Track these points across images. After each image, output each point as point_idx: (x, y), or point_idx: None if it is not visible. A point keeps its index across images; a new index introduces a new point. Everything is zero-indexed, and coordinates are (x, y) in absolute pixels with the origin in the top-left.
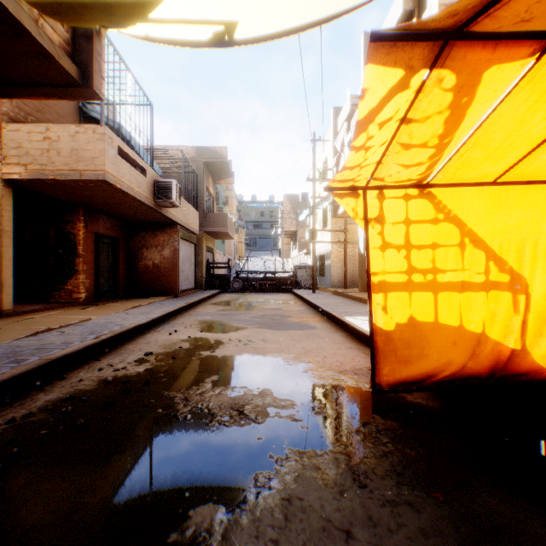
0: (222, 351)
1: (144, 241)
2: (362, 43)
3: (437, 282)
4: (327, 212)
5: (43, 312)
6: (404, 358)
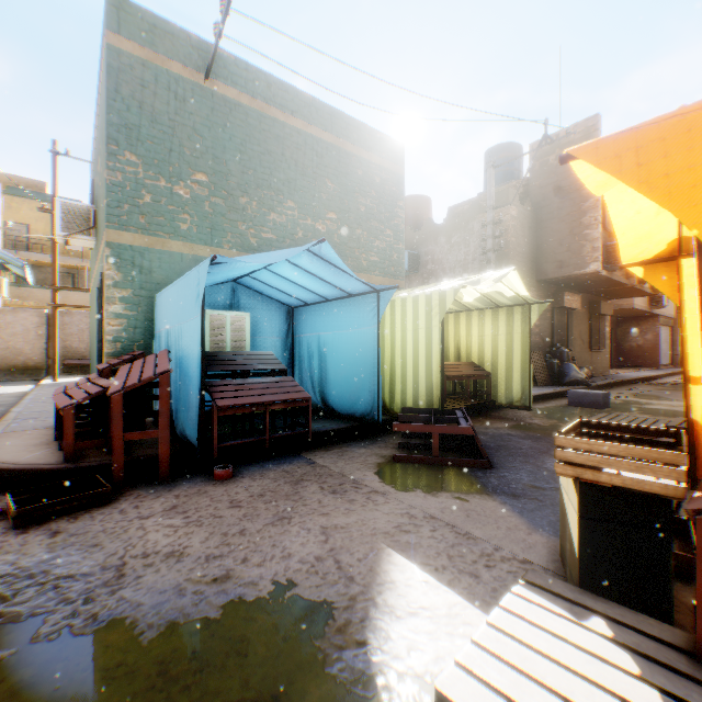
0: None
1: (627, 329)
2: None
3: None
4: None
5: None
6: None
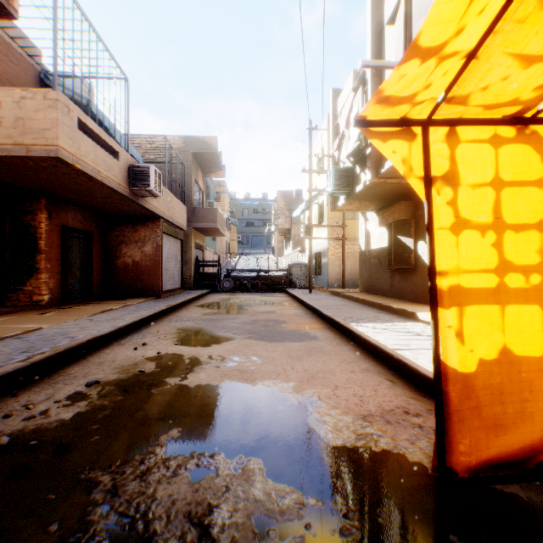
0: (196, 378)
1: (123, 236)
2: (368, 6)
3: None
4: (323, 206)
5: None
6: (493, 421)
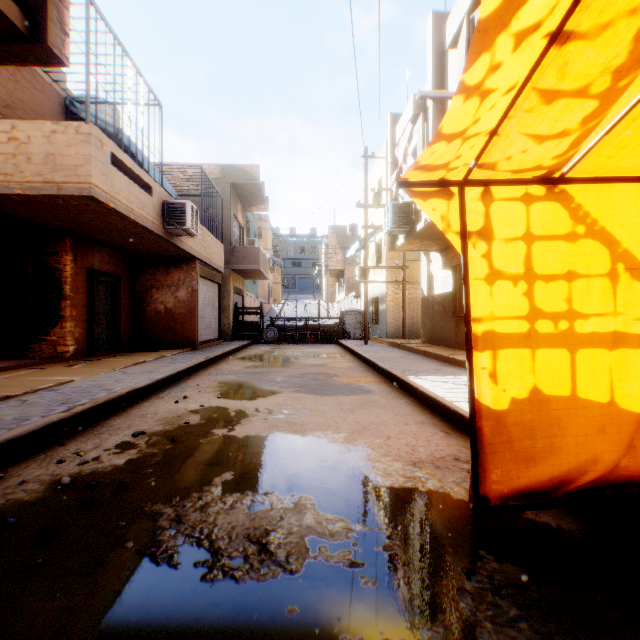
0: (244, 429)
1: (154, 279)
2: (429, 25)
3: (574, 334)
4: (381, 245)
5: (13, 371)
6: (524, 454)
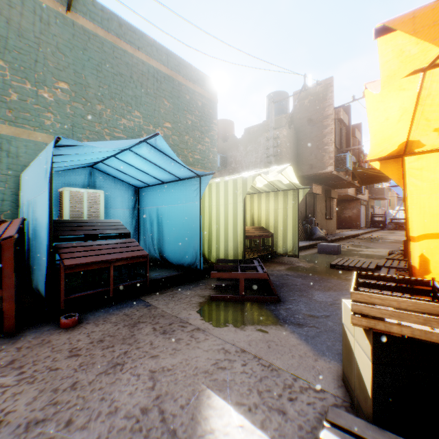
0: (388, 237)
1: (344, 206)
2: None
3: None
4: None
5: None
6: None
